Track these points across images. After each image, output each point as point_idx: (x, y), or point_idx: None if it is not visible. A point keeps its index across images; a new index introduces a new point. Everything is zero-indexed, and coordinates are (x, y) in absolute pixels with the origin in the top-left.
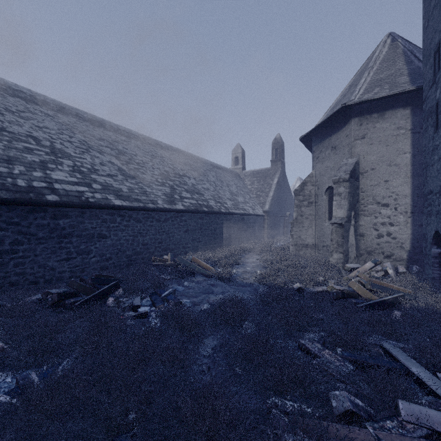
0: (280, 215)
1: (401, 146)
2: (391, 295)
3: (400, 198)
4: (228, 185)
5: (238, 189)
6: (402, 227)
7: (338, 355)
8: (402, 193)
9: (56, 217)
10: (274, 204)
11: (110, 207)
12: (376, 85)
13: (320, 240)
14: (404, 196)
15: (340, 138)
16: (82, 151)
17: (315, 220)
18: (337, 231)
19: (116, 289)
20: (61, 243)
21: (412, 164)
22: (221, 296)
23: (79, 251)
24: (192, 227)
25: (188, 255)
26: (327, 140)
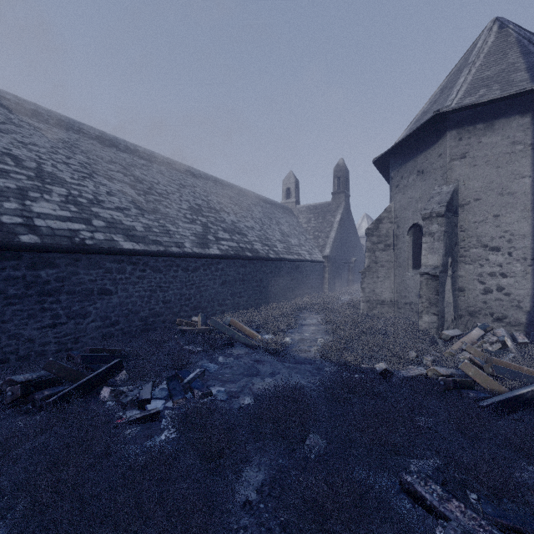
0: (343, 261)
1: (517, 167)
2: (527, 386)
3: (515, 239)
4: (278, 223)
5: (290, 228)
6: (518, 278)
7: (479, 515)
8: (519, 233)
9: (36, 266)
10: (337, 247)
11: (116, 252)
12: (481, 86)
13: (400, 296)
14: (521, 237)
15: (430, 158)
16: (82, 177)
17: (393, 269)
18: (428, 285)
19: (117, 371)
20: (44, 303)
21: (533, 192)
22: (270, 381)
23: (71, 314)
24: (231, 277)
25: (226, 315)
26: (411, 162)
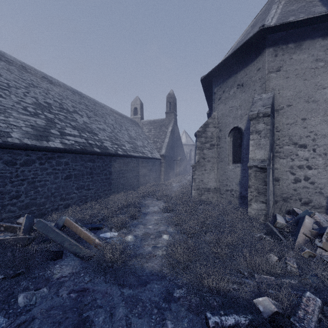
0: (173, 159)
1: (320, 80)
2: None
3: (318, 138)
4: (127, 130)
5: (136, 134)
6: (321, 170)
7: None
8: (321, 133)
9: None
10: (169, 149)
11: None
12: (290, 15)
13: (222, 184)
14: (323, 136)
15: (249, 73)
16: None
17: (216, 163)
18: (257, 176)
19: None
20: None
21: None
22: None
23: None
24: (78, 171)
25: (69, 209)
26: (232, 78)
